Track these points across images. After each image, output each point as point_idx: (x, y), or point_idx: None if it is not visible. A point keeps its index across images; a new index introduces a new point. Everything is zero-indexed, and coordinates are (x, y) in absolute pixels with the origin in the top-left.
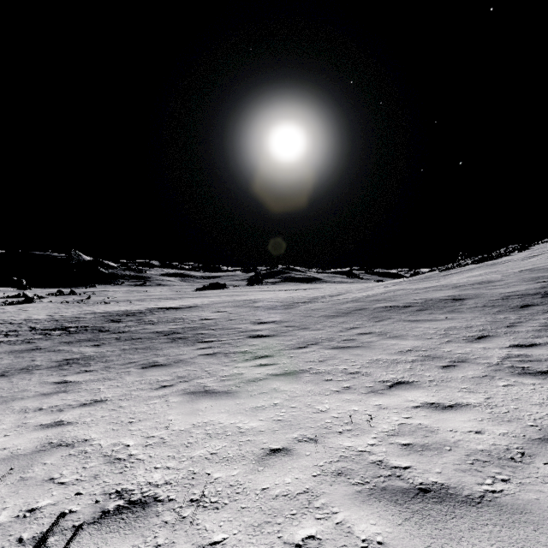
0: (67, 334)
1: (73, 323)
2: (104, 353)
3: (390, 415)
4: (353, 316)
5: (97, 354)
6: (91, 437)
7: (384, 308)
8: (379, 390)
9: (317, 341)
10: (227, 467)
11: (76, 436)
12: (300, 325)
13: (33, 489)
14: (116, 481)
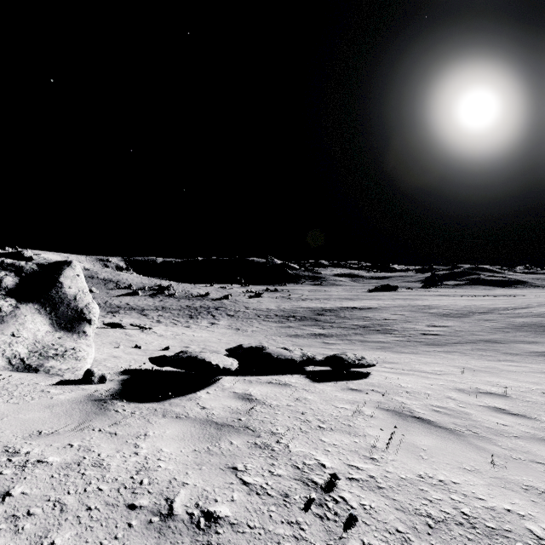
0: (298, 320)
1: (295, 313)
2: (330, 333)
3: (485, 364)
4: (521, 328)
5: (327, 333)
6: None
7: None
8: (492, 361)
9: (475, 341)
10: (416, 362)
11: None
12: (467, 331)
13: None
14: (384, 360)
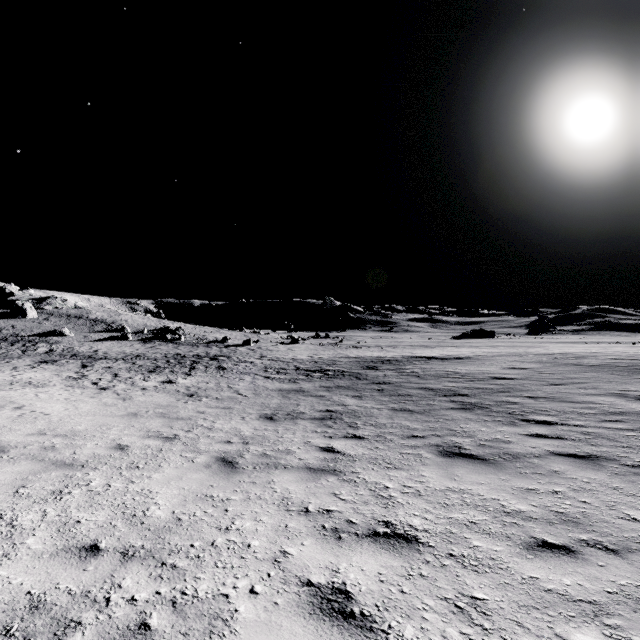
0: (326, 377)
1: (330, 366)
2: (368, 409)
3: None
4: None
5: (360, 409)
6: None
7: None
8: None
9: None
10: None
11: None
12: None
13: None
14: None
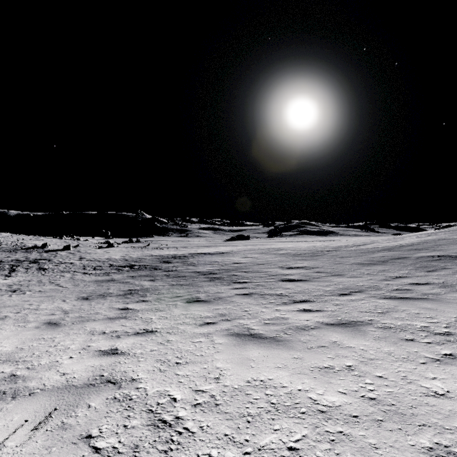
0: (132, 270)
1: (137, 262)
2: (157, 286)
3: None
4: (392, 264)
5: (152, 287)
6: (138, 377)
7: (431, 258)
8: None
9: (360, 288)
10: None
11: (125, 371)
12: (332, 272)
13: (66, 450)
14: None
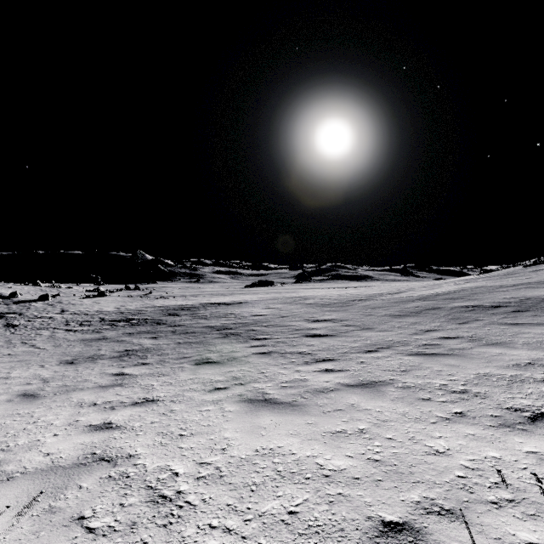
0: (129, 325)
1: (135, 315)
2: (160, 345)
3: None
4: (425, 316)
5: (154, 346)
6: (136, 453)
7: (465, 308)
8: (517, 424)
9: (388, 344)
10: None
11: (121, 447)
12: (361, 325)
13: (57, 533)
14: (157, 543)
